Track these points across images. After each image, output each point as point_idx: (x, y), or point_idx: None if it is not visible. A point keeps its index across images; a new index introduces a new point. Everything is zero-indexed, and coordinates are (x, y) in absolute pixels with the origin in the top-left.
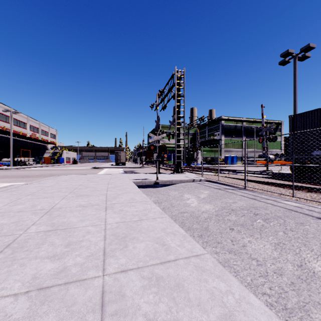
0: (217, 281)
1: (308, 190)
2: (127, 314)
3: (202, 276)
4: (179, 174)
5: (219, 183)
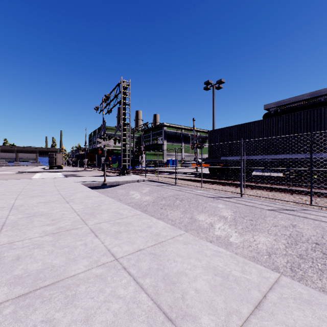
0: (147, 220)
1: (211, 183)
2: (106, 232)
3: (140, 219)
4: (125, 176)
5: (159, 182)
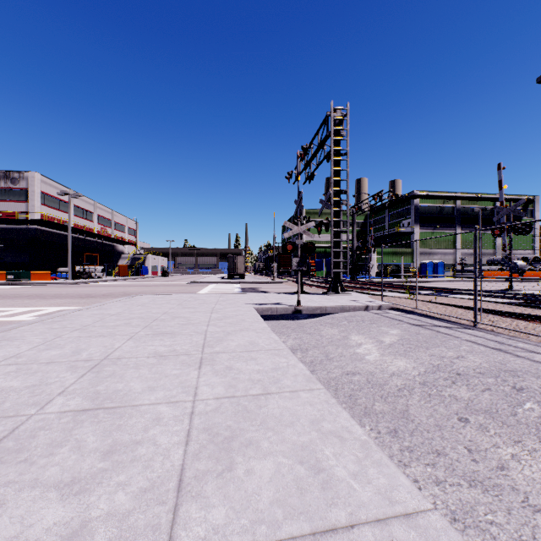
0: None
1: None
2: None
3: None
4: (339, 296)
5: (418, 313)
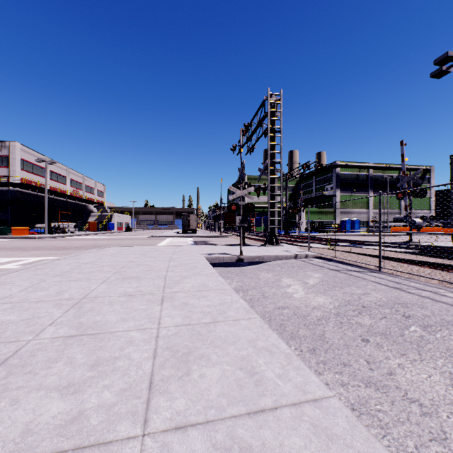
0: None
1: None
2: None
3: (330, 451)
4: (274, 247)
5: (337, 261)
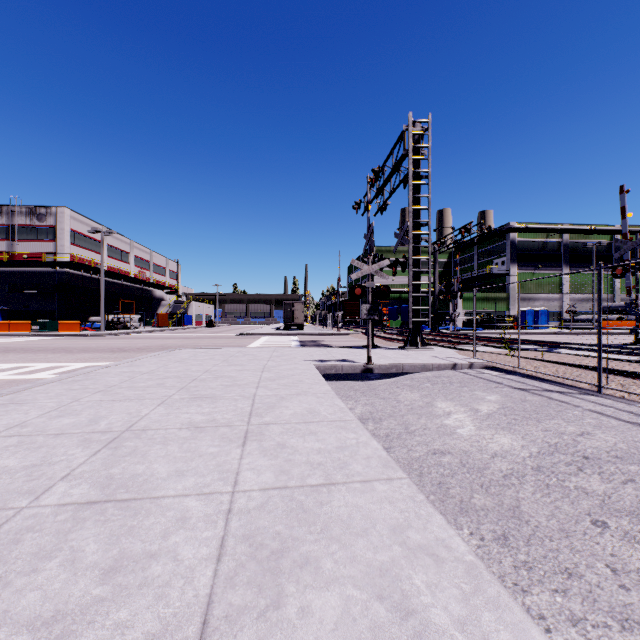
0: None
1: None
2: None
3: None
4: (418, 351)
5: (521, 374)
